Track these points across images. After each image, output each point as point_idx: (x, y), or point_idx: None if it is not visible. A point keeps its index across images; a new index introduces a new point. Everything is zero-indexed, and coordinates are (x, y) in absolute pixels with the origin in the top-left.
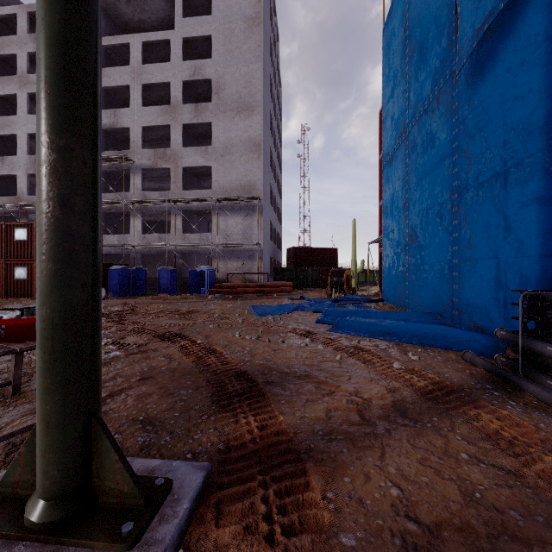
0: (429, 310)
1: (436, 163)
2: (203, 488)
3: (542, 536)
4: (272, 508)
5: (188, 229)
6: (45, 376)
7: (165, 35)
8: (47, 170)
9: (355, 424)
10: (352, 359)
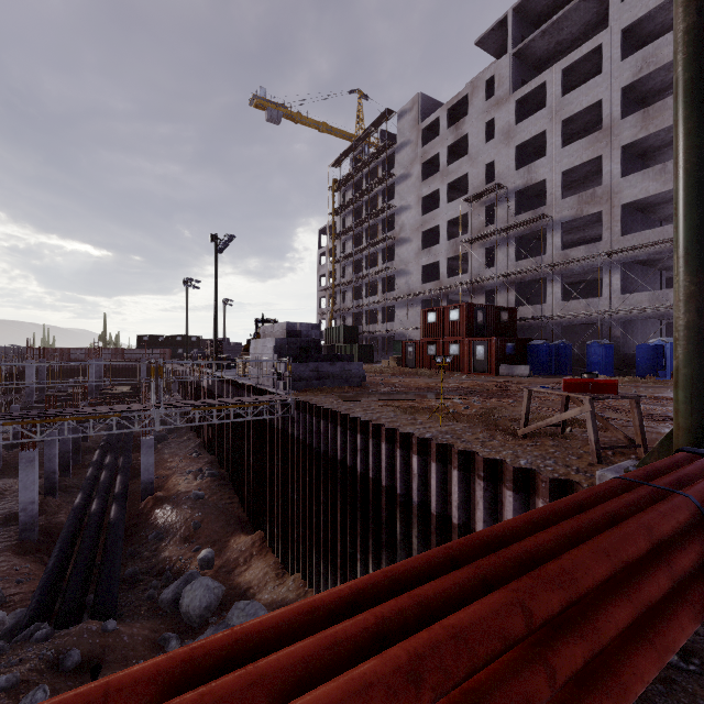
0: None
1: None
2: None
3: None
4: None
5: (628, 288)
6: (686, 405)
7: (593, 44)
8: (688, 296)
9: None
10: None
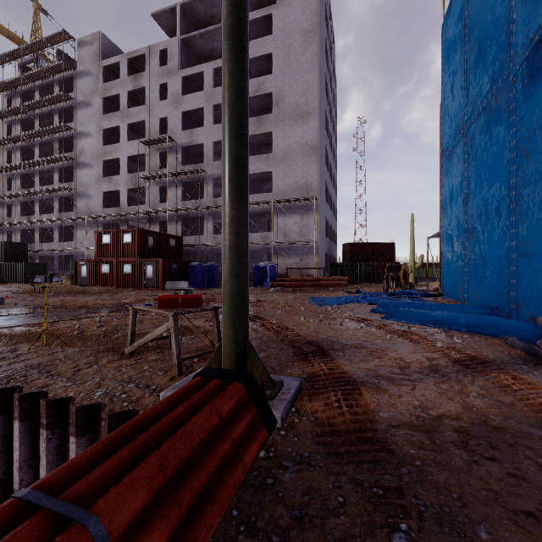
0: (487, 304)
1: (495, 160)
2: (300, 389)
3: (509, 427)
4: (340, 398)
5: (251, 229)
6: (229, 318)
7: None
8: (230, 219)
9: (396, 374)
10: (400, 339)
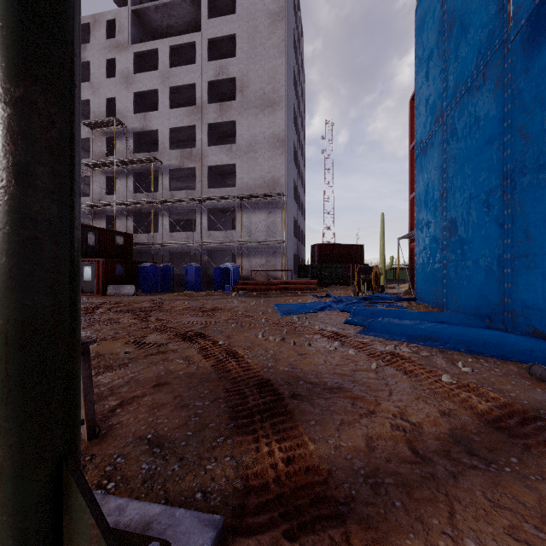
0: (472, 311)
1: (482, 146)
2: None
3: None
4: None
5: (213, 227)
6: None
7: (191, 38)
8: None
9: (406, 462)
10: (390, 368)
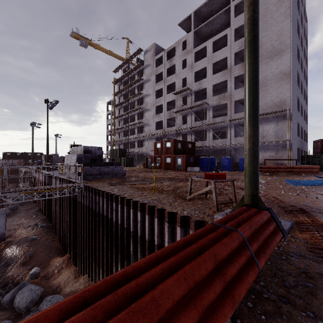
0: None
1: None
2: (291, 227)
3: None
4: (322, 235)
5: (237, 135)
6: (249, 184)
7: (224, 33)
8: (249, 136)
9: None
10: None
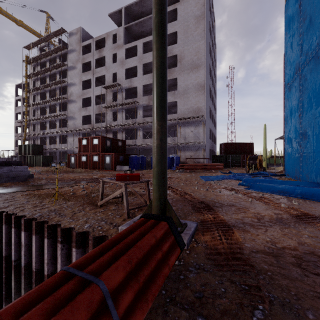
0: (315, 181)
1: None
2: (196, 228)
3: None
4: (220, 234)
5: None
6: (156, 186)
7: None
8: (157, 131)
9: (255, 222)
10: (257, 201)
